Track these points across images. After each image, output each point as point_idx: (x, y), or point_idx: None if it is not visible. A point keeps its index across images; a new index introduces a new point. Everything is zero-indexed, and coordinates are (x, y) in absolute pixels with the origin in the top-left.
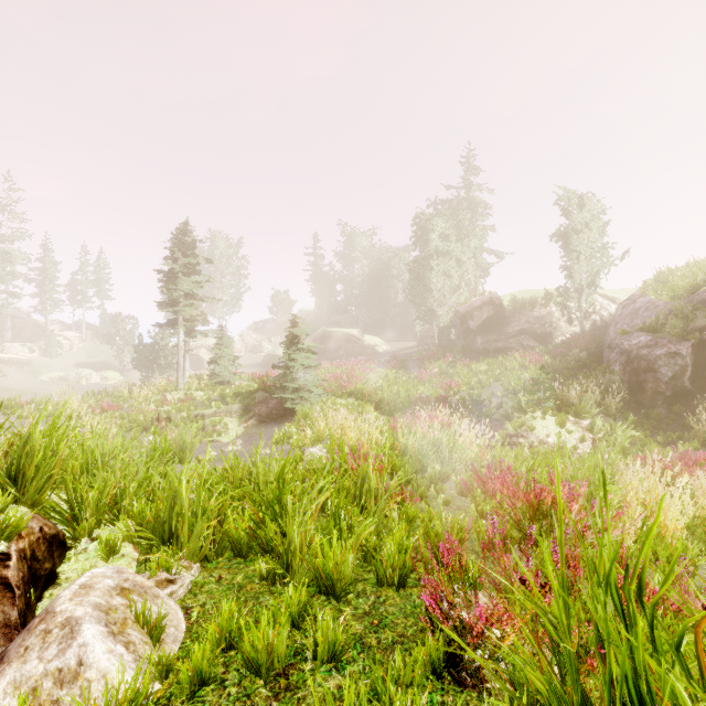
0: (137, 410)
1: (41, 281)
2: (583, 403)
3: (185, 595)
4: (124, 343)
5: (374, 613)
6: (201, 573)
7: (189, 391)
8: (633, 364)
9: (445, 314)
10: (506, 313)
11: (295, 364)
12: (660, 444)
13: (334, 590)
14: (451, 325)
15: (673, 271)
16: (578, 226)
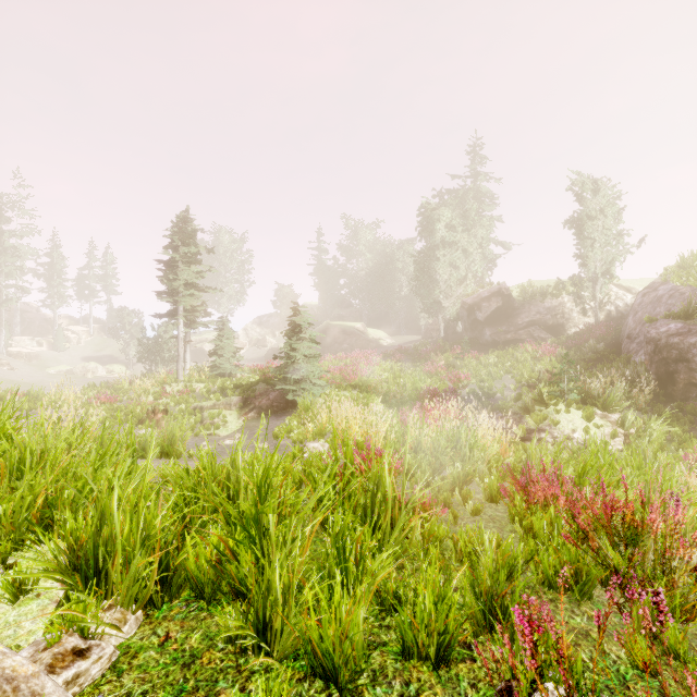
0: (134, 402)
1: (49, 276)
2: (612, 394)
3: (104, 673)
4: (129, 337)
5: None
6: (141, 627)
7: (189, 383)
8: (662, 354)
9: (451, 306)
10: (516, 304)
11: (296, 354)
12: None
13: (336, 675)
14: (458, 318)
15: None
16: (592, 212)
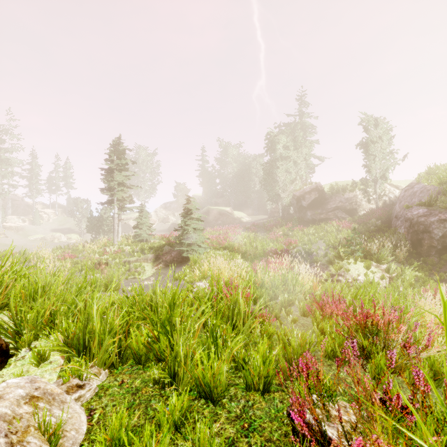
0: (86, 258)
1: (30, 177)
2: (382, 253)
3: (92, 397)
4: (81, 216)
5: (244, 417)
6: (108, 377)
7: (121, 246)
8: (414, 228)
9: (286, 197)
10: (327, 196)
11: (188, 228)
12: (435, 281)
13: (211, 396)
14: (290, 204)
15: (439, 167)
16: (374, 139)
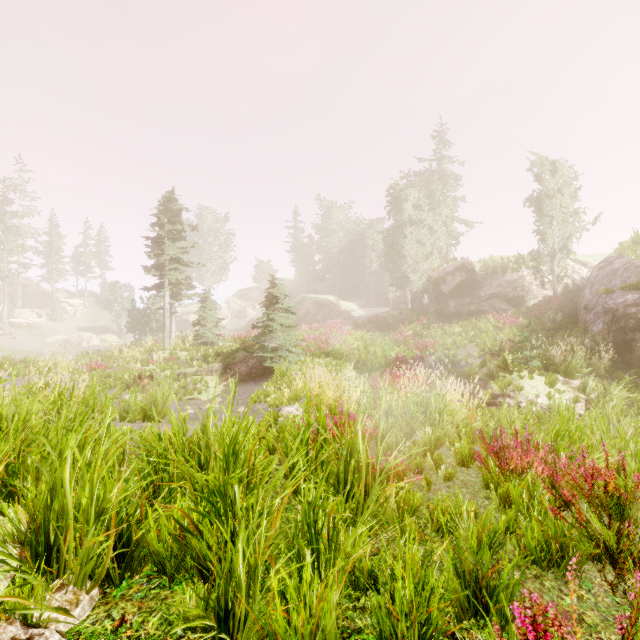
0: (122, 369)
1: (48, 253)
2: (573, 361)
3: None
4: (121, 309)
5: None
6: (95, 608)
7: (174, 351)
8: (619, 323)
9: (418, 280)
10: (478, 278)
11: (273, 324)
12: None
13: None
14: (424, 291)
15: None
16: (551, 192)
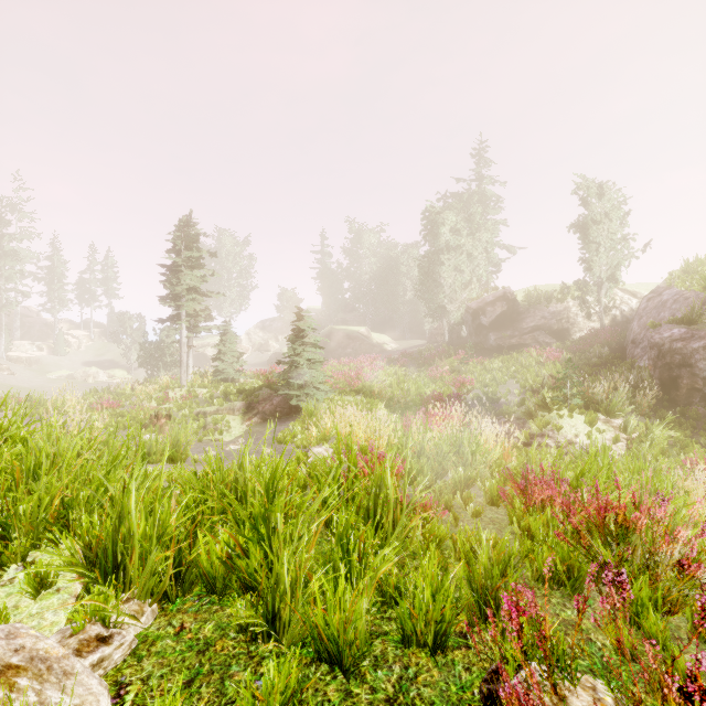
0: (137, 408)
1: (49, 280)
2: (614, 400)
3: (125, 659)
4: (131, 342)
5: (402, 701)
6: (157, 619)
7: (192, 388)
8: (665, 359)
9: (455, 311)
10: (521, 309)
11: (300, 359)
12: (702, 445)
13: (341, 659)
14: (462, 322)
15: (703, 262)
16: (597, 217)
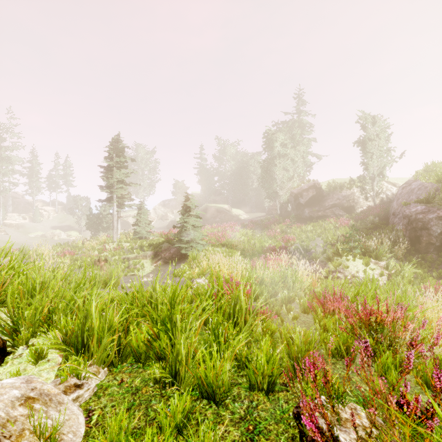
0: (86, 255)
1: (30, 175)
2: (380, 250)
3: (91, 397)
4: (81, 214)
5: (249, 418)
6: (107, 376)
7: (120, 243)
8: (412, 225)
9: (284, 195)
10: (324, 193)
11: (187, 225)
12: (434, 277)
13: (214, 396)
14: (288, 202)
15: (436, 164)
16: (372, 136)
